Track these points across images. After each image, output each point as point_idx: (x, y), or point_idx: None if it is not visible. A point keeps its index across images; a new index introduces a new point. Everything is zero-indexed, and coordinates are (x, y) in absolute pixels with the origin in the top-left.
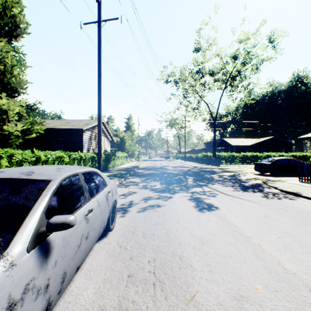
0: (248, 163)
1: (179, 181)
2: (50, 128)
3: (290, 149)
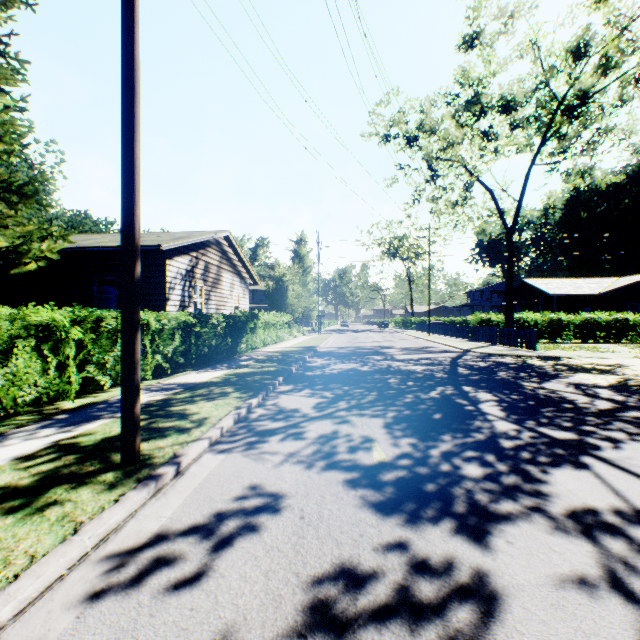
0: (598, 340)
1: (454, 418)
2: (77, 247)
3: None
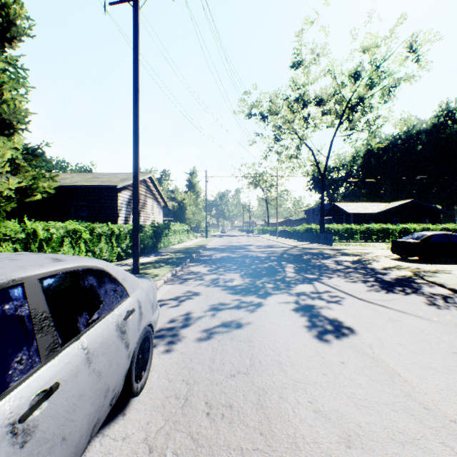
0: (373, 240)
1: (271, 272)
2: (65, 185)
3: (438, 219)
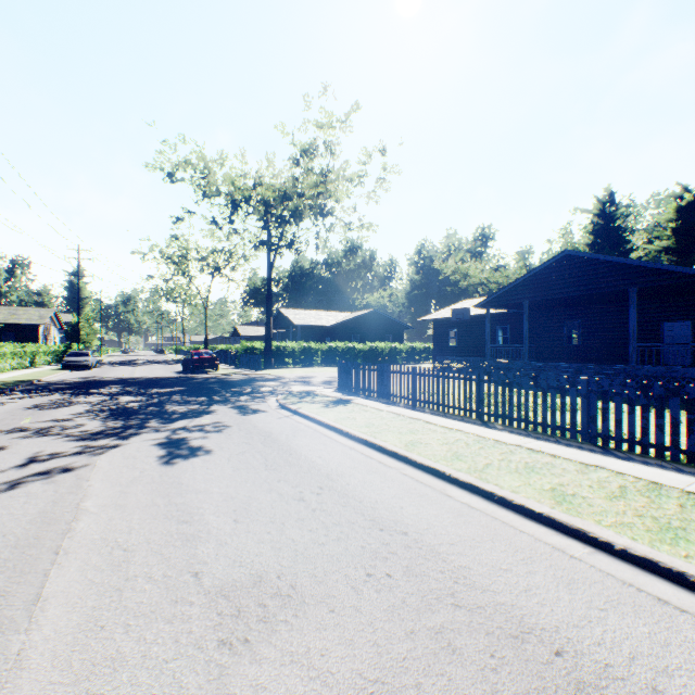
0: None
1: (135, 364)
2: (4, 323)
3: None
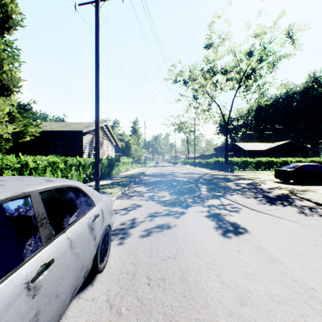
0: (262, 169)
1: (190, 191)
2: (46, 131)
3: (307, 154)
